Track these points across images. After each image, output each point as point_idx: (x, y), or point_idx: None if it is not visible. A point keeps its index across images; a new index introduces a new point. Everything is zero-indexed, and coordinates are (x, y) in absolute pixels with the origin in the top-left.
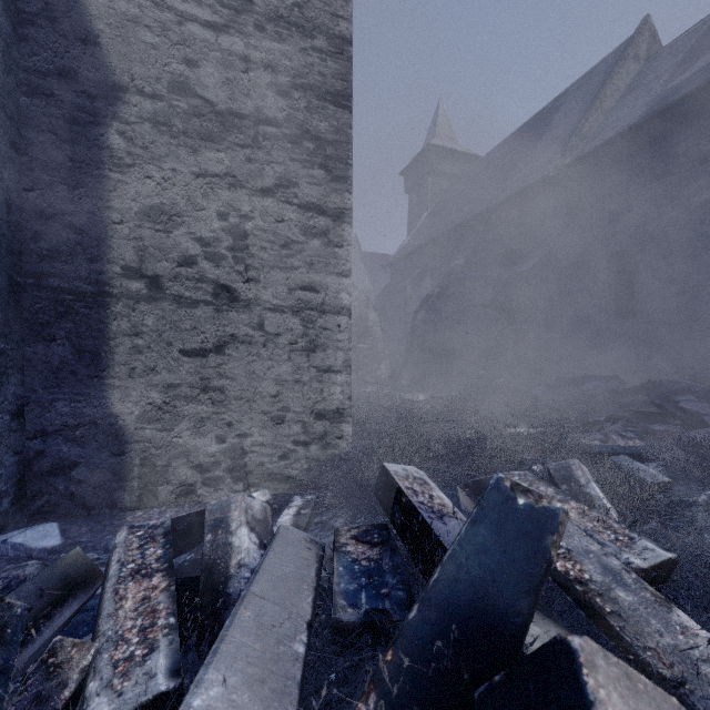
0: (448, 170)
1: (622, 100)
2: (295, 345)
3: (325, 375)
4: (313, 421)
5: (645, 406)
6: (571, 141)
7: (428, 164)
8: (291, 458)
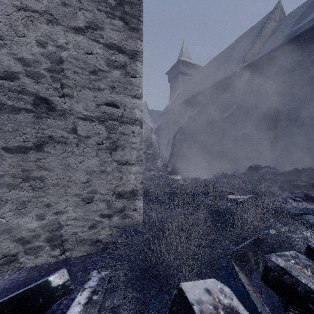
0: (188, 72)
1: (270, 37)
2: (101, 145)
3: (123, 167)
4: (115, 199)
5: (298, 182)
6: (247, 55)
7: (179, 69)
8: (98, 227)
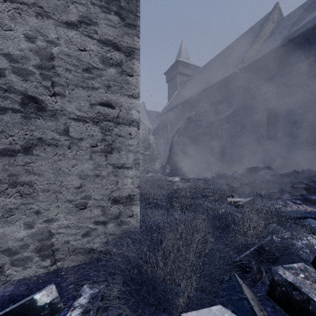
0: (186, 72)
1: (268, 39)
2: (95, 148)
3: (119, 170)
4: (110, 205)
5: (297, 184)
6: (246, 56)
7: (177, 69)
8: (92, 235)
